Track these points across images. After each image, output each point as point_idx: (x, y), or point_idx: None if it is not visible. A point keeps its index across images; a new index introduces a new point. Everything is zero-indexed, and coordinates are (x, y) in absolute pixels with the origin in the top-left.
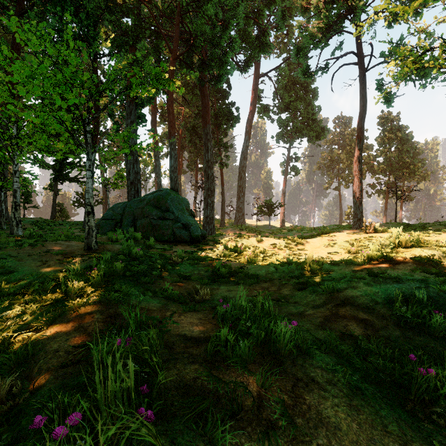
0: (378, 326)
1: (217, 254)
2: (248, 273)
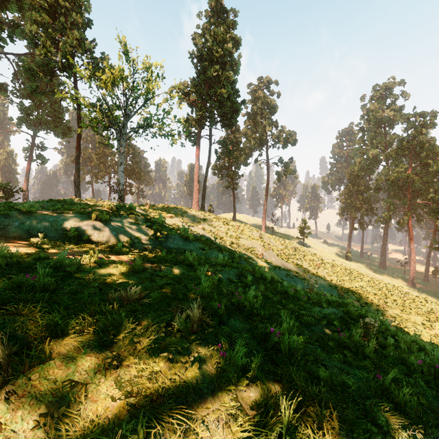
0: None
1: None
2: None
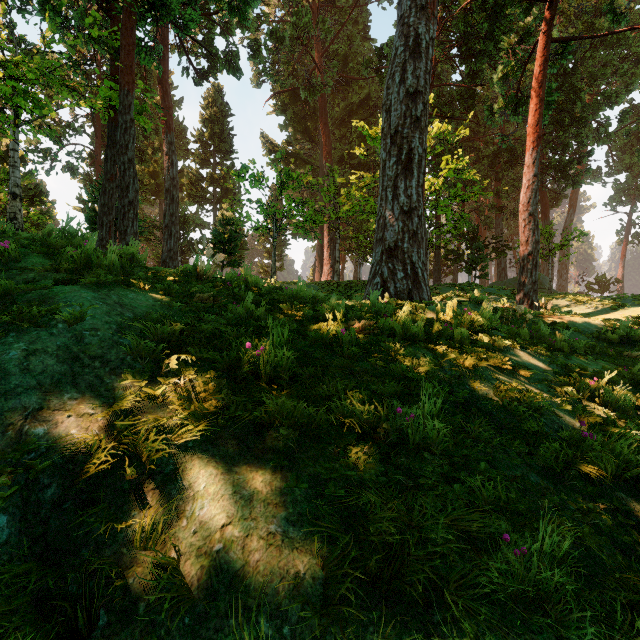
0: None
1: None
2: None
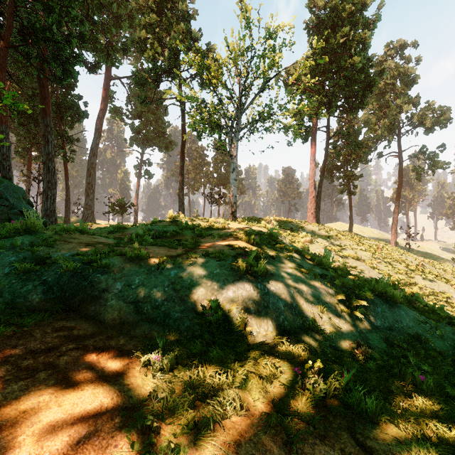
0: None
1: None
2: None
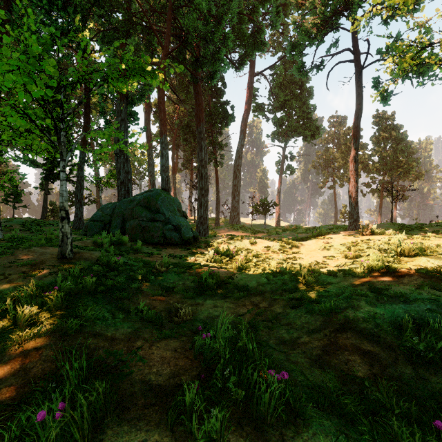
0: (385, 361)
1: (208, 259)
2: (237, 284)
